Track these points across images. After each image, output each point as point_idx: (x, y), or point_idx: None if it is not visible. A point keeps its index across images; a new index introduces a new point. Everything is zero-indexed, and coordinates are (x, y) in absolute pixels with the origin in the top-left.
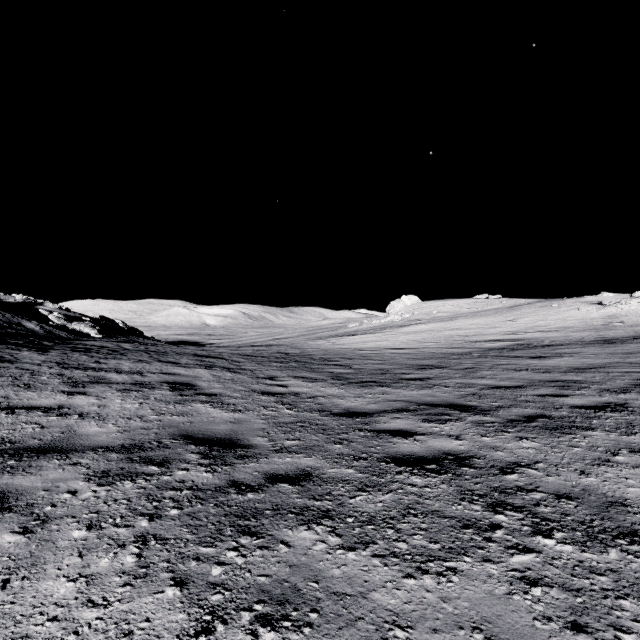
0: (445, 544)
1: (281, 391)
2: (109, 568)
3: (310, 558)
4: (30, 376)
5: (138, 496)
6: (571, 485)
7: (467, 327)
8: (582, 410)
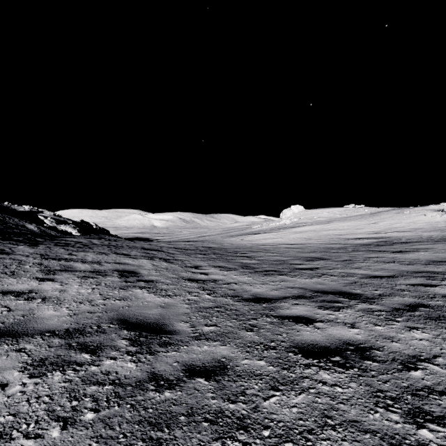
0: None
1: (203, 278)
2: None
3: None
4: (17, 265)
5: (61, 392)
6: None
7: (340, 228)
8: None
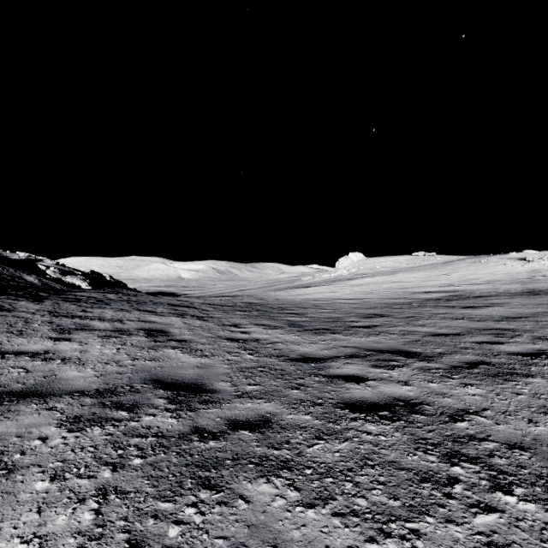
0: (405, 501)
1: (244, 337)
2: (65, 527)
3: (269, 517)
4: (24, 323)
5: (105, 443)
6: (521, 434)
7: (406, 280)
8: (519, 357)
